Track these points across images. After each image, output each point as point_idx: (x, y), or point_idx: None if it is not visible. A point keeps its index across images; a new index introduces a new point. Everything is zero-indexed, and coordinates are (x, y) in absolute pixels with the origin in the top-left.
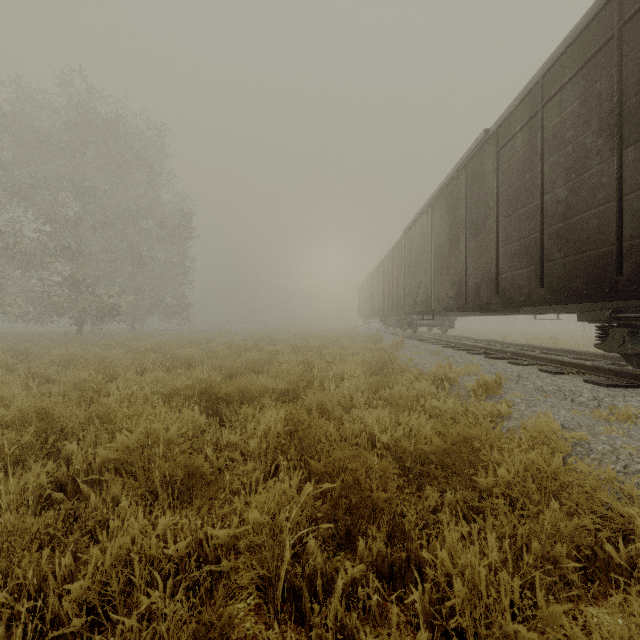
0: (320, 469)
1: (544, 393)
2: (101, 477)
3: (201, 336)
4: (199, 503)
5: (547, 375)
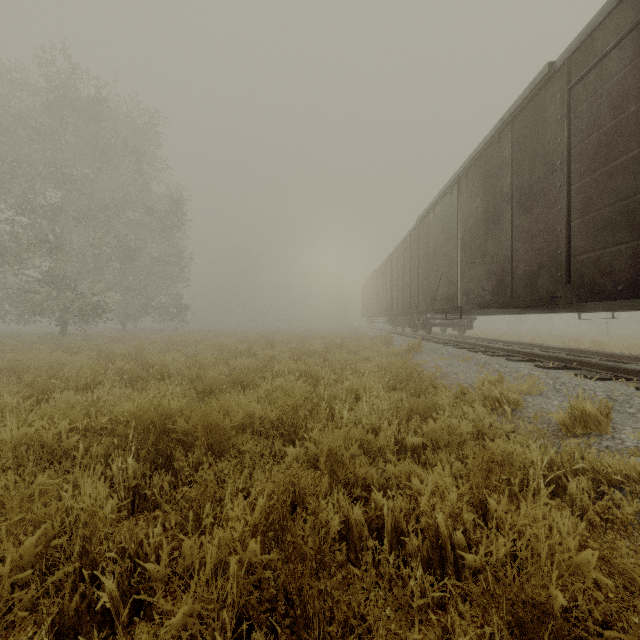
0: None
1: None
2: None
3: (193, 337)
4: None
5: None
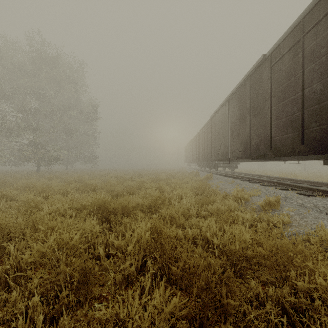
0: (179, 273)
1: (305, 208)
2: (24, 273)
3: (102, 172)
4: (87, 309)
5: (304, 196)
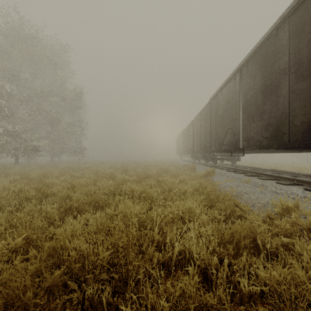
0: None
1: None
2: None
3: (86, 165)
4: None
5: None
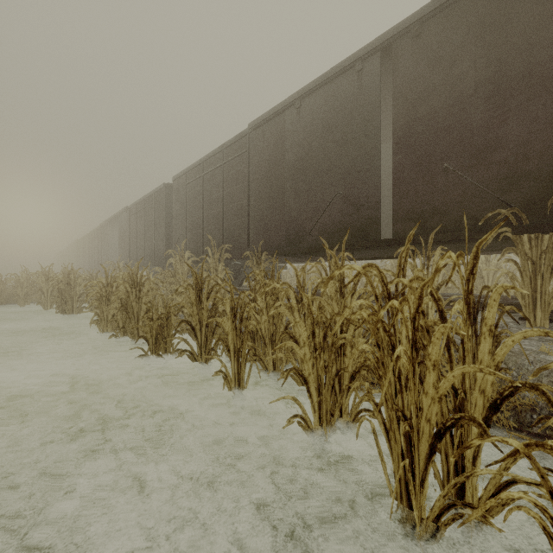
0: None
1: None
2: None
3: None
4: None
5: None
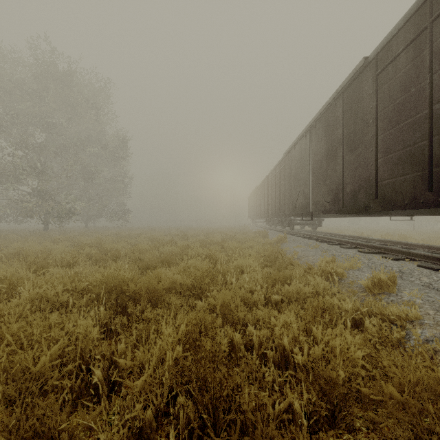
0: None
1: (437, 291)
2: None
3: (134, 232)
4: None
5: (430, 271)
